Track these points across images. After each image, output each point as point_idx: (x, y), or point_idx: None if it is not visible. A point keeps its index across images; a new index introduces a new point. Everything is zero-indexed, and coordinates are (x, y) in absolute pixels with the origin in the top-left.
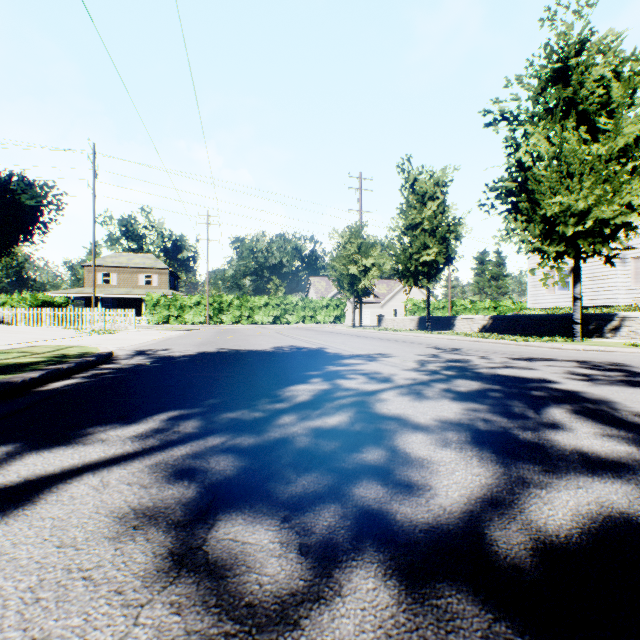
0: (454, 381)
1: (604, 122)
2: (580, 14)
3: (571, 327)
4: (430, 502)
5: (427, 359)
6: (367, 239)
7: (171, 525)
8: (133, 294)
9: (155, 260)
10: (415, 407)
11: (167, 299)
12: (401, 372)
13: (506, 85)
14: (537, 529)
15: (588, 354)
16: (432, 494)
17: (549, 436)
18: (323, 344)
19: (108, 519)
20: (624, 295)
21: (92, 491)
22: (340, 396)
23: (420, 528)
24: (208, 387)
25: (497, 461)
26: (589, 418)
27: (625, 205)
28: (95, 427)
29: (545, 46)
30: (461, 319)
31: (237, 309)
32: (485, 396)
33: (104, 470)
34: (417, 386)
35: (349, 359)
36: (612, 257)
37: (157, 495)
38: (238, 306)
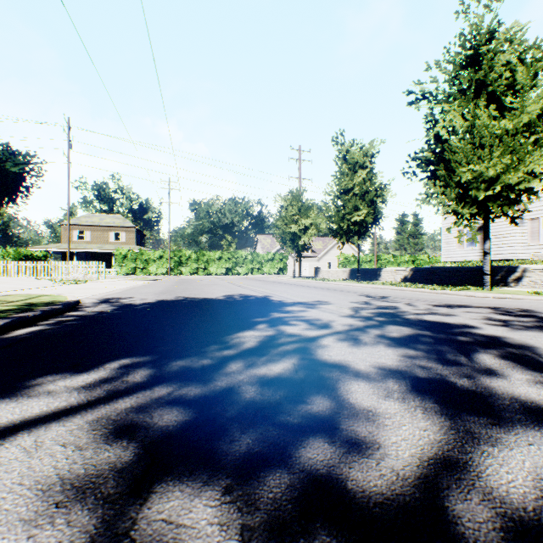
0: (387, 327)
1: (510, 101)
2: (490, 8)
3: (480, 277)
4: (381, 465)
5: (360, 306)
6: (306, 202)
7: (99, 500)
8: (104, 249)
9: (123, 220)
10: (354, 353)
11: (134, 253)
12: (338, 318)
13: (426, 69)
14: (501, 500)
15: (498, 301)
16: (382, 454)
17: (485, 383)
18: (268, 292)
19: (30, 493)
20: (522, 250)
21: (22, 455)
22: (284, 342)
23: (374, 501)
24: (162, 334)
25: (441, 412)
26: (517, 364)
27: (528, 173)
28: (45, 377)
29: (460, 35)
30: (386, 271)
31: (194, 262)
32: (417, 342)
33: (41, 427)
34: (354, 332)
35: (291, 306)
36: (516, 217)
37: (91, 459)
38: (195, 259)
